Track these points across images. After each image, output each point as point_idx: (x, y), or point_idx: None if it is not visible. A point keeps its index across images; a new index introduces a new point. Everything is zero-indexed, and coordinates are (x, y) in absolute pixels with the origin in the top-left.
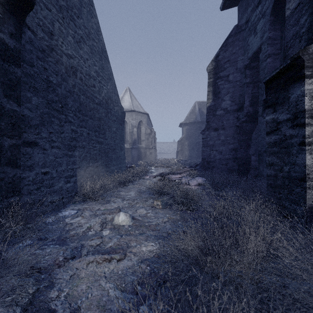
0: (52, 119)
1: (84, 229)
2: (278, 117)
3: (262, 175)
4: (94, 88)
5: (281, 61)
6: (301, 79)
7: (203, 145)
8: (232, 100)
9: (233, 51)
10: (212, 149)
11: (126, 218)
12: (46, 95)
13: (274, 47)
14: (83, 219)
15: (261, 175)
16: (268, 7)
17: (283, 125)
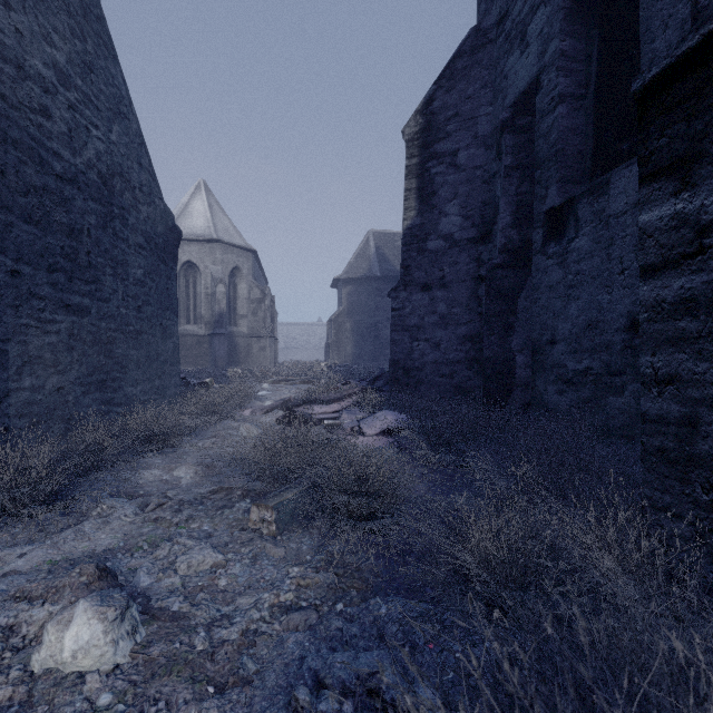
0: None
1: None
2: (703, 206)
3: (543, 402)
4: (44, 119)
5: (588, 117)
6: None
7: (395, 325)
8: (464, 216)
9: (467, 92)
10: (418, 337)
11: (102, 636)
12: None
13: (572, 78)
14: None
15: (542, 402)
16: None
17: None
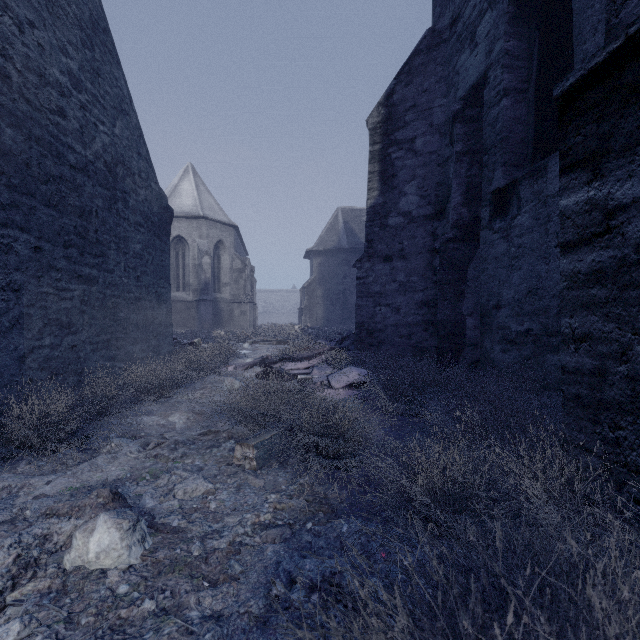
0: None
1: None
2: (610, 194)
3: (490, 360)
4: (61, 118)
5: (530, 108)
6: None
7: (360, 292)
8: (421, 195)
9: (423, 86)
10: (380, 302)
11: (119, 541)
12: None
13: (515, 74)
14: None
15: (489, 360)
16: None
17: (633, 215)
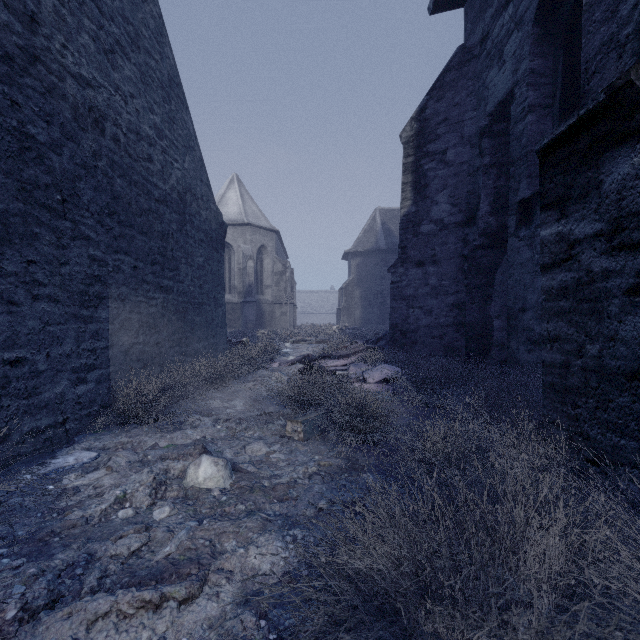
0: (35, 229)
1: (106, 504)
2: (571, 230)
3: (516, 359)
4: (149, 163)
5: (555, 122)
6: (634, 138)
7: (394, 295)
8: (452, 204)
9: (454, 100)
10: (413, 305)
11: (217, 472)
12: (18, 169)
13: (540, 91)
14: (110, 475)
15: (515, 359)
16: (528, 7)
17: (585, 248)
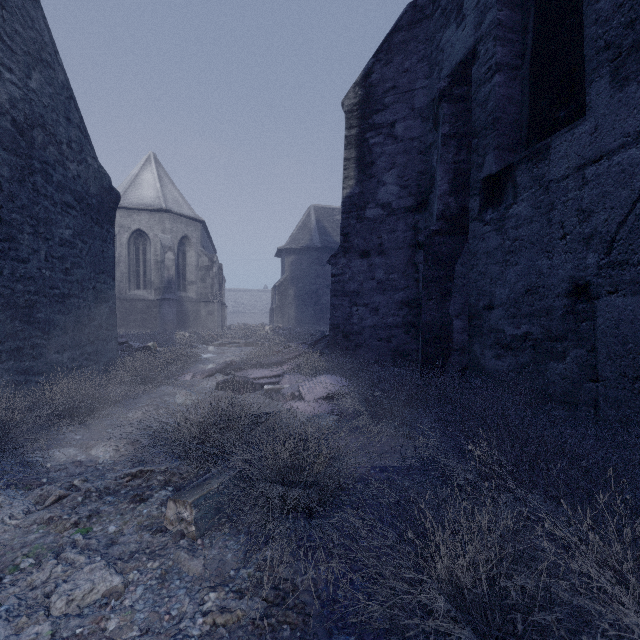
0: None
1: None
2: None
3: (480, 366)
4: None
5: (524, 87)
6: None
7: (335, 291)
8: (401, 185)
9: (404, 65)
10: (357, 302)
11: None
12: None
13: (508, 48)
14: None
15: (479, 366)
16: None
17: None
